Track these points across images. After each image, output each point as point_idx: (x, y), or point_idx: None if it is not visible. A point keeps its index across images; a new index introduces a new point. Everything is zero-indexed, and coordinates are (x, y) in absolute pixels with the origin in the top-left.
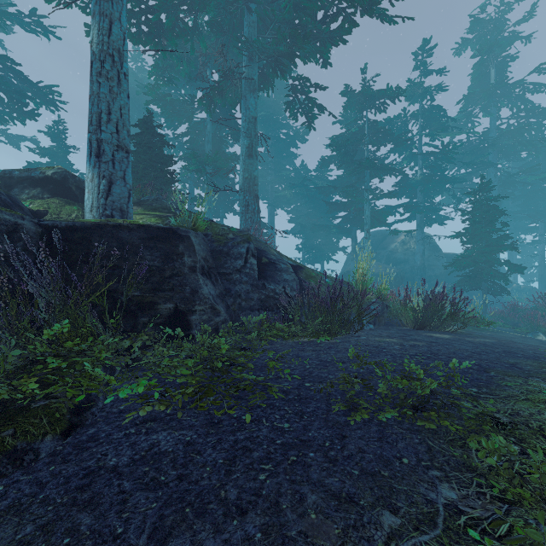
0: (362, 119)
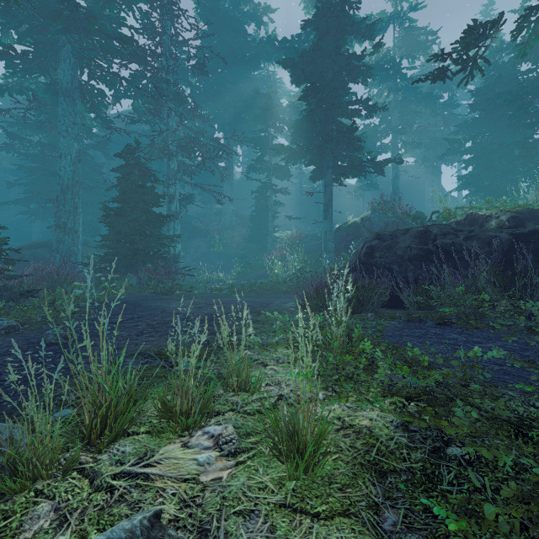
0: None
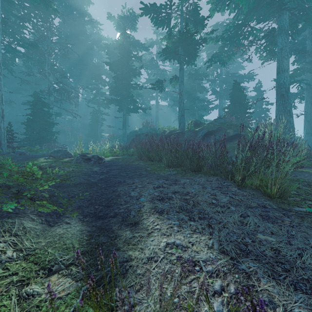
0: None
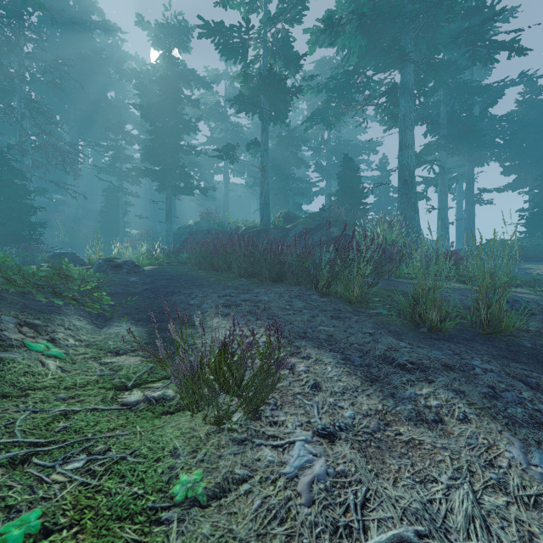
0: None
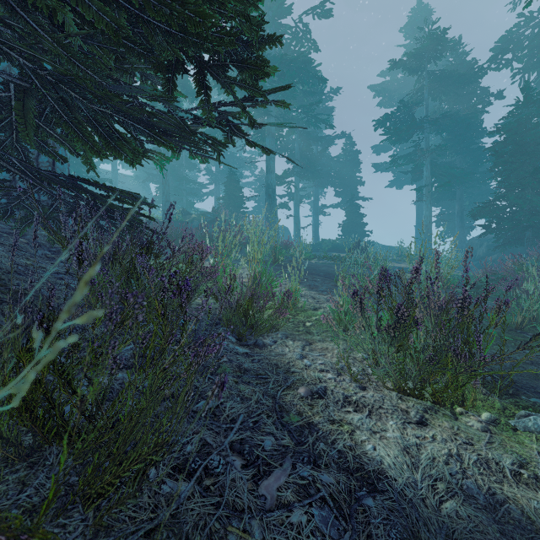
0: (430, 75)
